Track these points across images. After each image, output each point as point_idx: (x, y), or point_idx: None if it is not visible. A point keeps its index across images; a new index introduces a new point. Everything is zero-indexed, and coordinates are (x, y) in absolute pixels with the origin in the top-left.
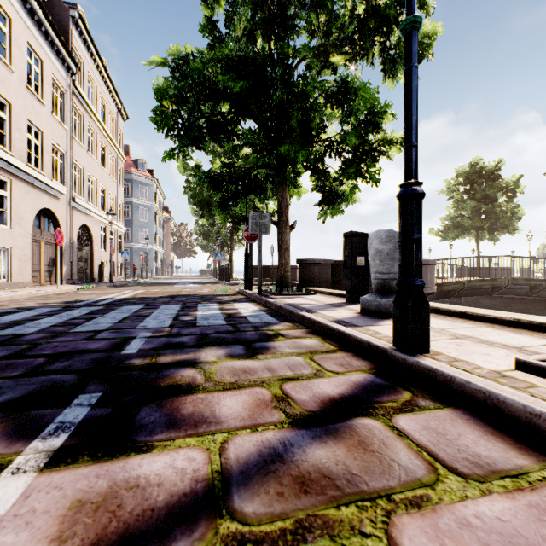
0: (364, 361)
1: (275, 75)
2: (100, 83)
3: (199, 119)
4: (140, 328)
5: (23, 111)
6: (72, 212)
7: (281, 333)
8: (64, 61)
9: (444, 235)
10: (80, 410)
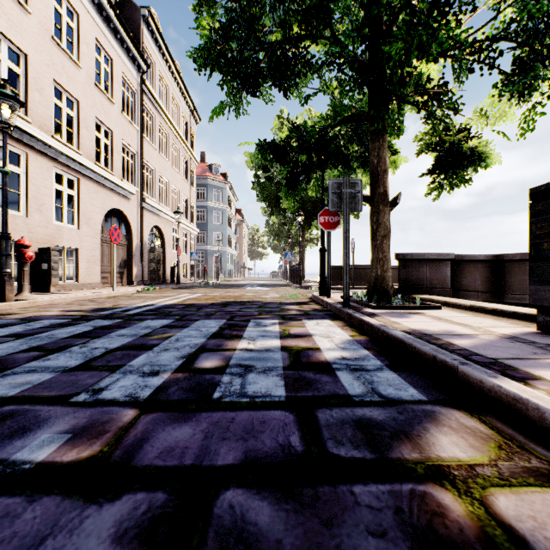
0: None
1: None
2: (172, 84)
3: (255, 52)
4: (74, 404)
5: (91, 109)
6: (142, 213)
7: (521, 540)
8: (134, 60)
9: None
10: None
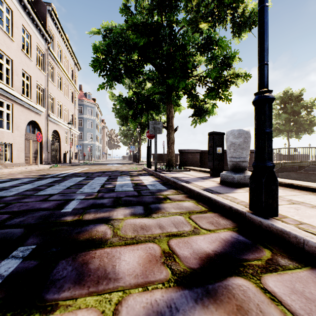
0: (228, 220)
1: (165, 33)
2: (64, 48)
3: (119, 64)
4: (78, 193)
5: (19, 64)
6: (48, 123)
7: (168, 197)
8: (43, 36)
9: None
10: (13, 262)
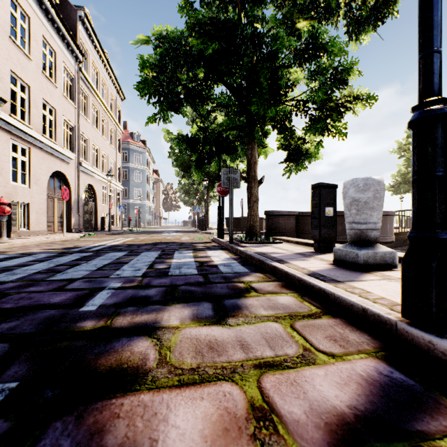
0: (362, 333)
1: (245, 34)
2: (102, 70)
3: (177, 86)
4: (113, 277)
5: (39, 92)
6: (79, 174)
7: (253, 287)
8: (73, 52)
9: (395, 189)
10: None
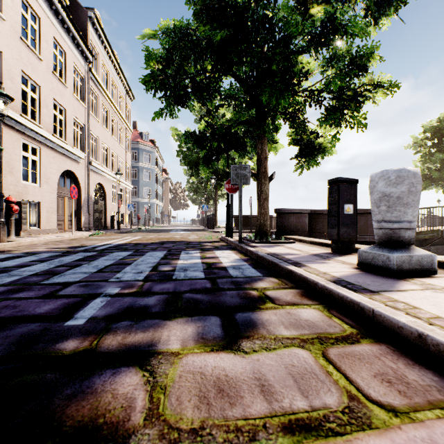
0: (423, 371)
1: (256, 16)
2: (112, 70)
3: (184, 79)
4: (112, 281)
5: (50, 92)
6: (89, 173)
7: (268, 296)
8: (83, 53)
9: None
10: None
